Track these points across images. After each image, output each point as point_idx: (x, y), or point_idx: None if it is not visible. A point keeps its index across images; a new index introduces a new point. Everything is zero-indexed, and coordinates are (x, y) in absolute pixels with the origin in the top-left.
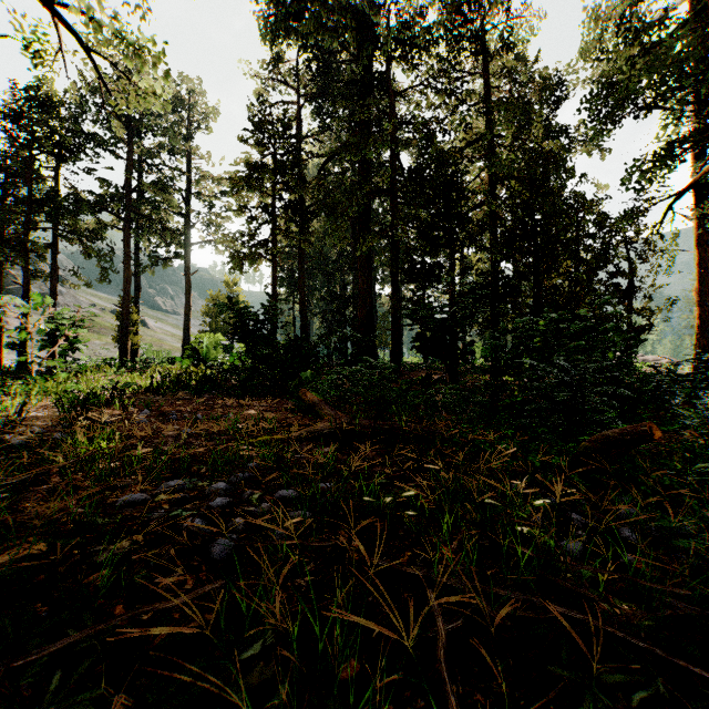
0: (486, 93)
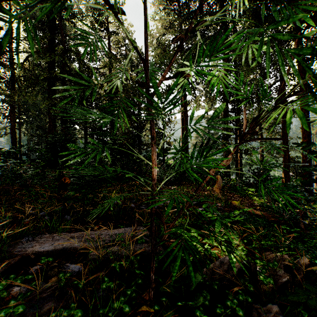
0: (109, 48)
